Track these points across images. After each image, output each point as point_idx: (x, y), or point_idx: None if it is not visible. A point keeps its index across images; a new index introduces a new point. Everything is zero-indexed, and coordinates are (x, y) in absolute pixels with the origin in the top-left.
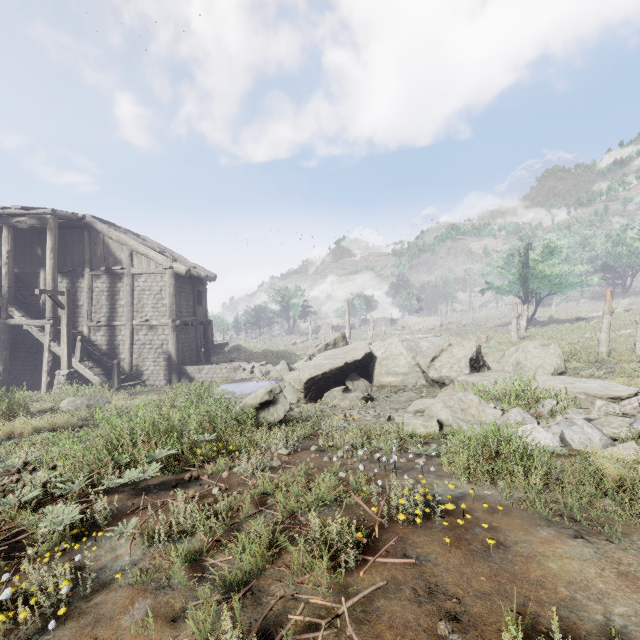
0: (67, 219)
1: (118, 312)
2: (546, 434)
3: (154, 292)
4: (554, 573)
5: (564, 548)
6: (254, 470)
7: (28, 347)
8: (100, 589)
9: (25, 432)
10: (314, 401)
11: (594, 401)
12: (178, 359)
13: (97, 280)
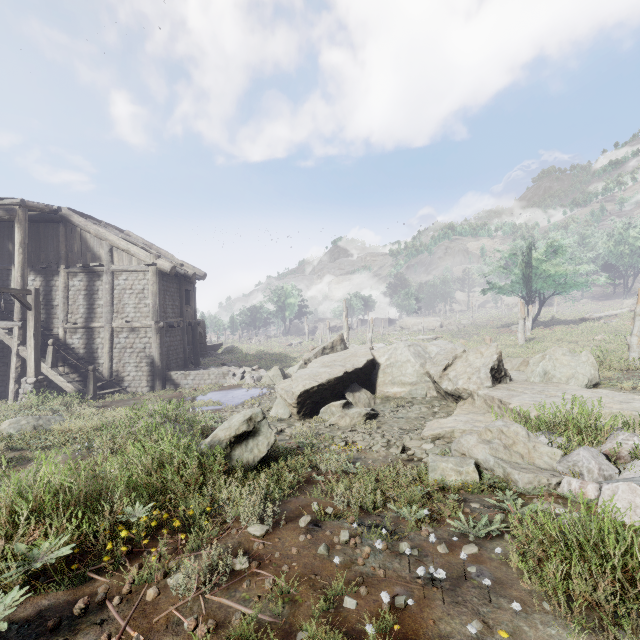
0: (39, 211)
1: (96, 313)
2: None
3: (136, 291)
4: None
5: None
6: (200, 586)
7: None
8: None
9: None
10: (309, 417)
11: None
12: (162, 364)
13: (74, 278)
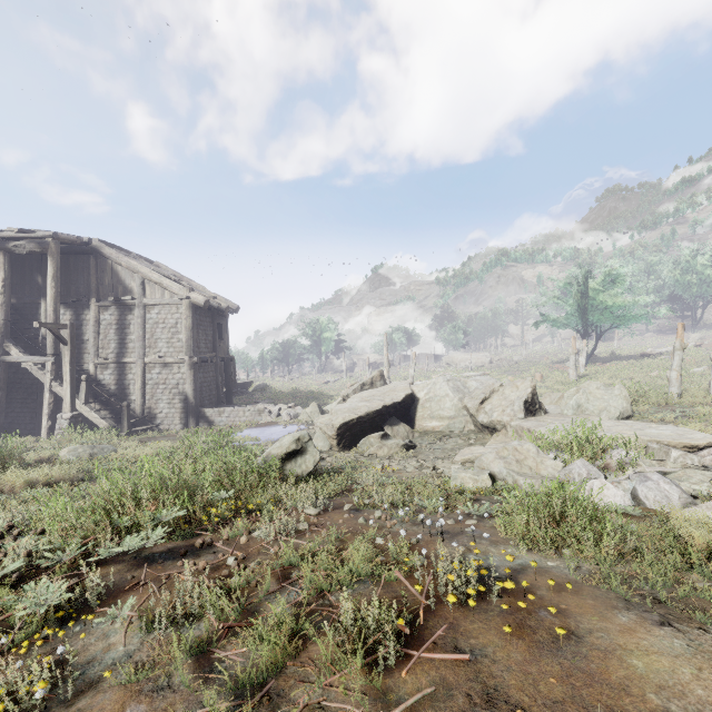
0: (71, 243)
1: (128, 348)
2: (616, 491)
3: (169, 325)
4: (640, 674)
5: (649, 639)
6: (277, 535)
7: (27, 387)
8: (85, 690)
9: (16, 487)
10: (348, 449)
11: (669, 451)
12: (196, 400)
13: (105, 312)
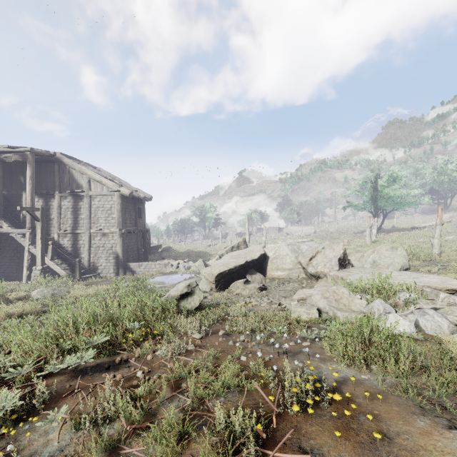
0: (42, 155)
1: (80, 223)
2: (404, 322)
3: (106, 209)
4: None
5: (443, 441)
6: (172, 354)
7: (14, 249)
8: None
9: None
10: (223, 290)
11: (438, 294)
12: (123, 258)
13: (64, 200)
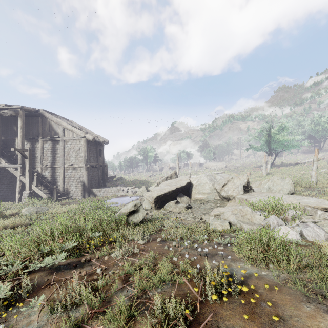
0: (29, 111)
1: (57, 160)
2: (292, 232)
3: (76, 149)
4: None
5: (324, 322)
6: (123, 255)
7: (9, 178)
8: None
9: None
10: (160, 208)
11: (316, 211)
12: (88, 185)
13: (45, 143)
